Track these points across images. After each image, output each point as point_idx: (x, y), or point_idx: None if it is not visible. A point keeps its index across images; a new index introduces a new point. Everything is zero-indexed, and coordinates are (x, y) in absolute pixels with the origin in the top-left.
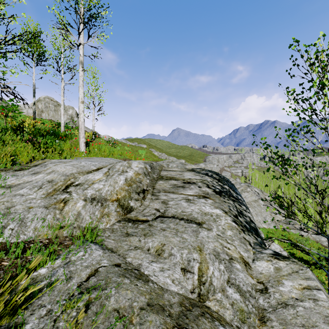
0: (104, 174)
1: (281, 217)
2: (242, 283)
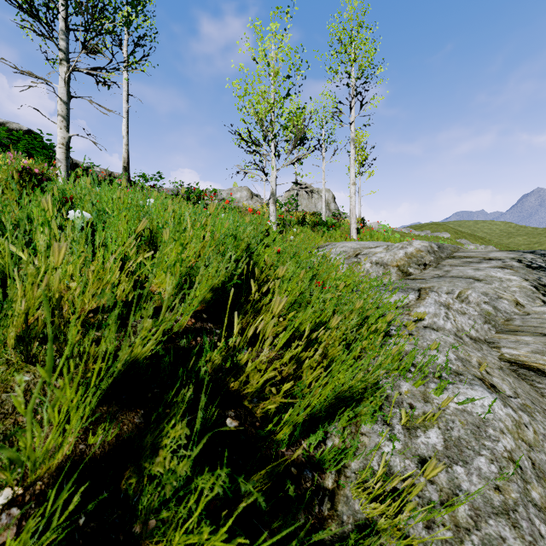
0: (384, 249)
1: None
2: (501, 307)
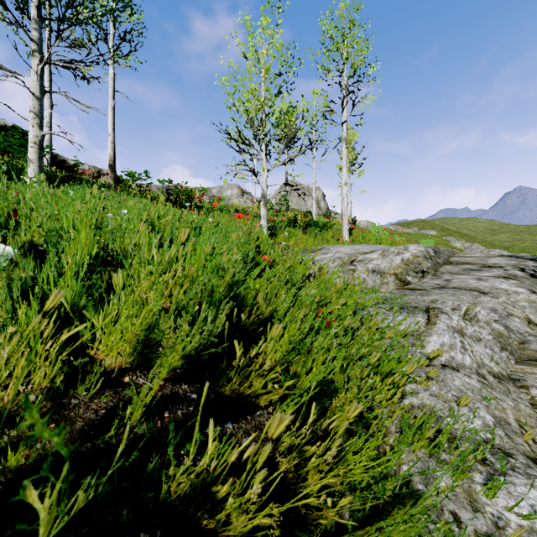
0: (380, 255)
1: None
2: (514, 326)
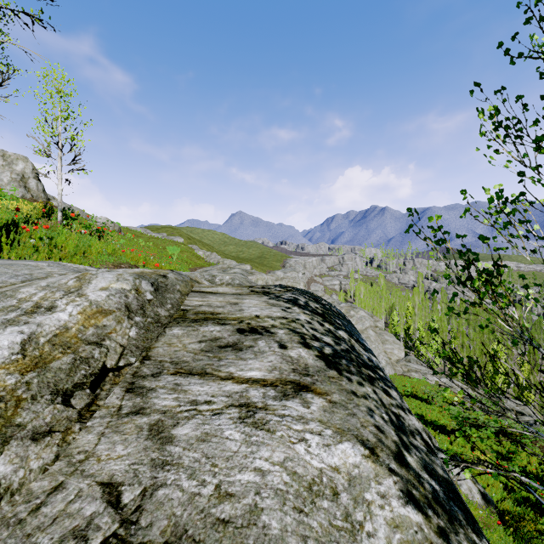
0: None
1: (399, 354)
2: None
